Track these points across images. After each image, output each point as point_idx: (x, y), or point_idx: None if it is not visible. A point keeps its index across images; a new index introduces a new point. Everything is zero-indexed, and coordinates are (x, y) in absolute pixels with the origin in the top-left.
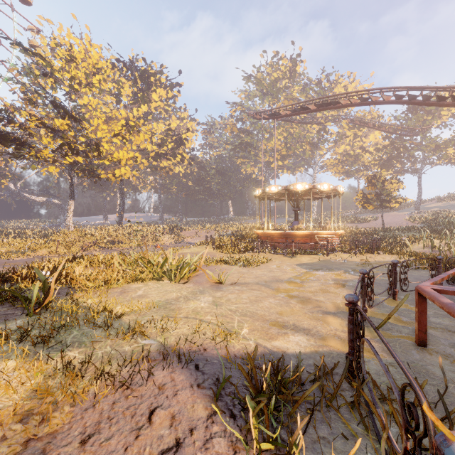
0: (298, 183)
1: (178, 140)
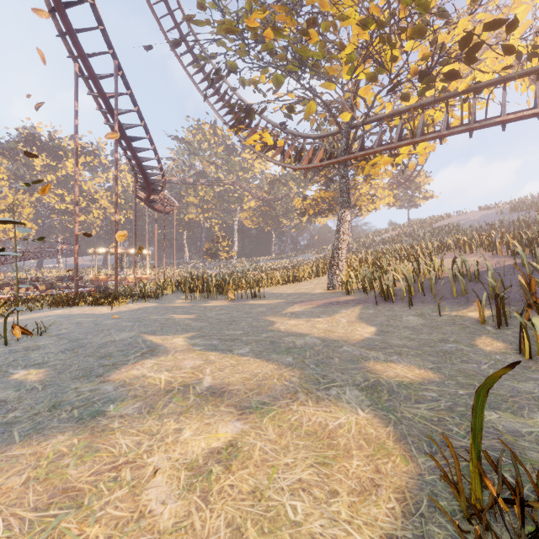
0: (101, 248)
1: (92, 199)
